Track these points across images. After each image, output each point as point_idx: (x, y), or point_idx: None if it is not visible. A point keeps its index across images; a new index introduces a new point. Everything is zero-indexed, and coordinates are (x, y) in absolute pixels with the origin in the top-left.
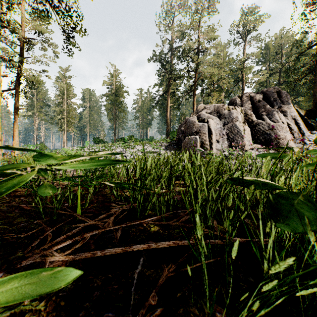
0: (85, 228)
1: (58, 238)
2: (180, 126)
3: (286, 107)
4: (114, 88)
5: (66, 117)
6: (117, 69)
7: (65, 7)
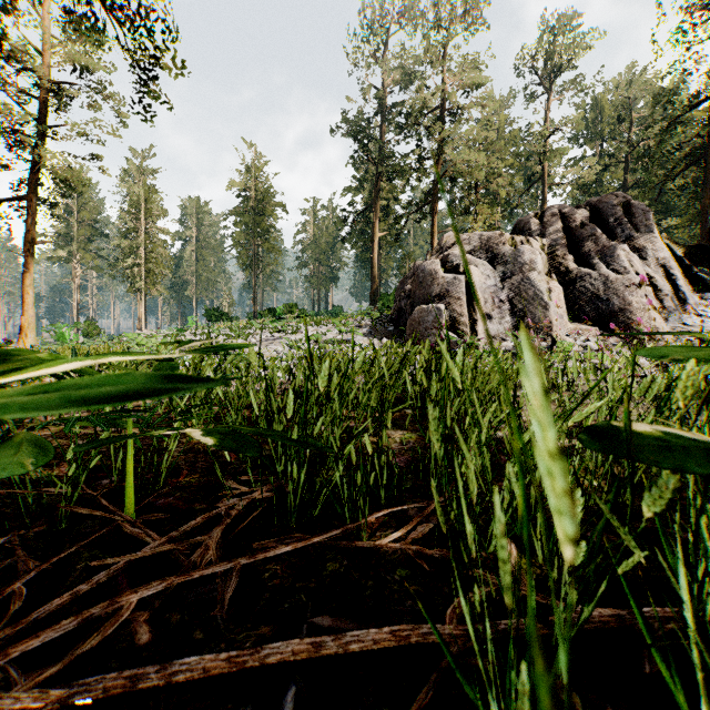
0: (139, 562)
1: (42, 608)
2: (402, 282)
3: (643, 238)
4: (253, 197)
5: (145, 262)
6: (259, 153)
7: (139, 8)
